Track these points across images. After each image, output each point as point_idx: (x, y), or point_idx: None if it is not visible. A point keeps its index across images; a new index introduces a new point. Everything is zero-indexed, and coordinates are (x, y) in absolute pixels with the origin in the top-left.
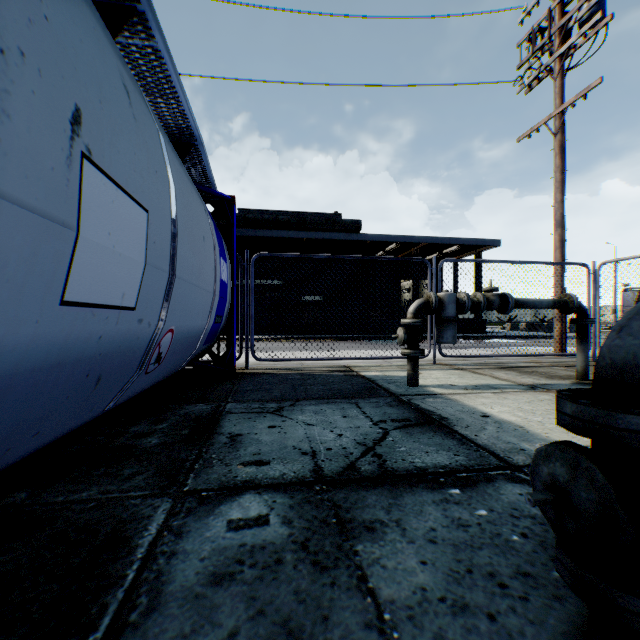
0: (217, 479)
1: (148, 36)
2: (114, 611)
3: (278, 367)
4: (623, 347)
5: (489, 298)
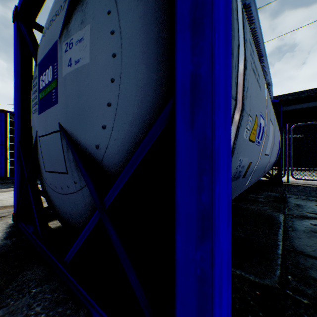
0: (297, 214)
1: (261, 63)
2: (282, 227)
3: (308, 184)
4: None
5: None
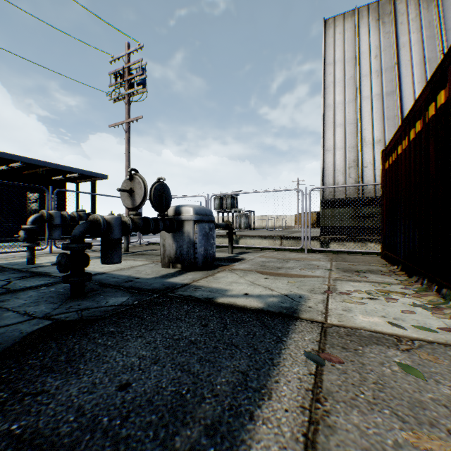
0: None
1: None
2: None
3: None
4: (75, 232)
5: (81, 215)
